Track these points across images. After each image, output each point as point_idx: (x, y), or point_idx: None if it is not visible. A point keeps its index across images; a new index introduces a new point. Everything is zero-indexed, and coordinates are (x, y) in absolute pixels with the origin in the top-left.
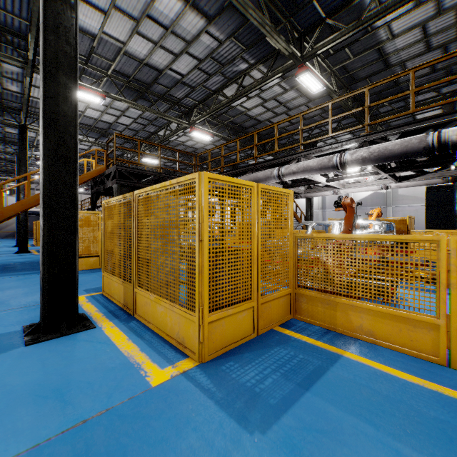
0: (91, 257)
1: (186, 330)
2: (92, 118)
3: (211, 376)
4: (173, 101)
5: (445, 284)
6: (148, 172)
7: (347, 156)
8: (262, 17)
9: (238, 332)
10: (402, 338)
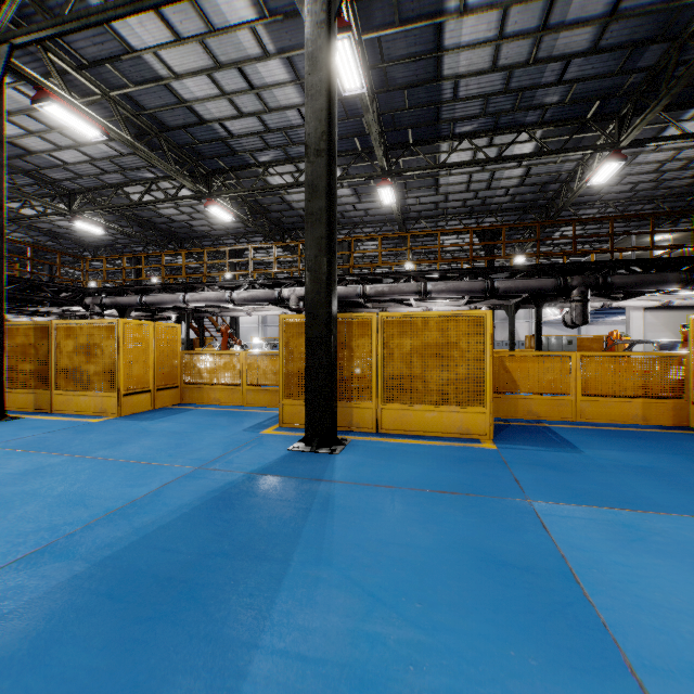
0: None
1: (108, 404)
2: None
3: (126, 418)
4: (45, 180)
5: (242, 371)
6: (16, 278)
7: (235, 295)
8: (167, 164)
9: (142, 405)
10: (230, 399)
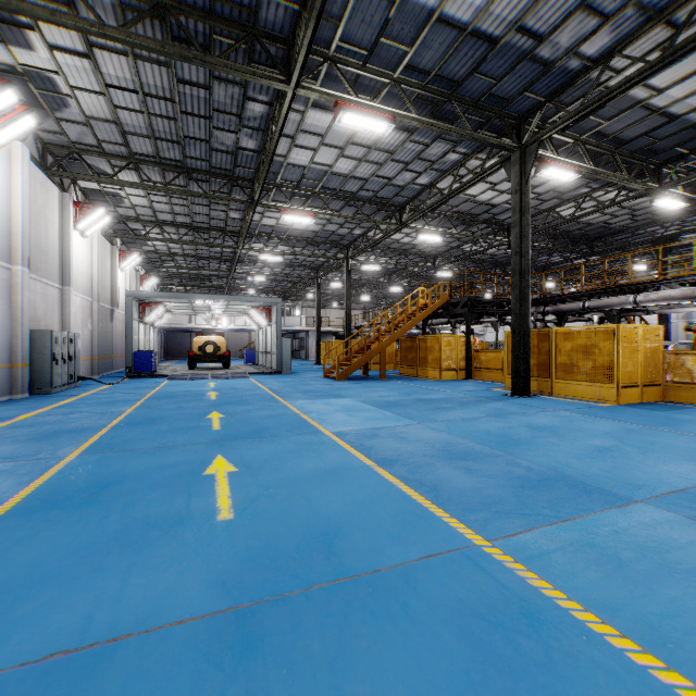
0: (451, 370)
1: (605, 393)
2: (402, 243)
3: (627, 406)
4: (494, 222)
5: None
6: (489, 299)
7: None
8: (620, 176)
9: (632, 397)
10: None
